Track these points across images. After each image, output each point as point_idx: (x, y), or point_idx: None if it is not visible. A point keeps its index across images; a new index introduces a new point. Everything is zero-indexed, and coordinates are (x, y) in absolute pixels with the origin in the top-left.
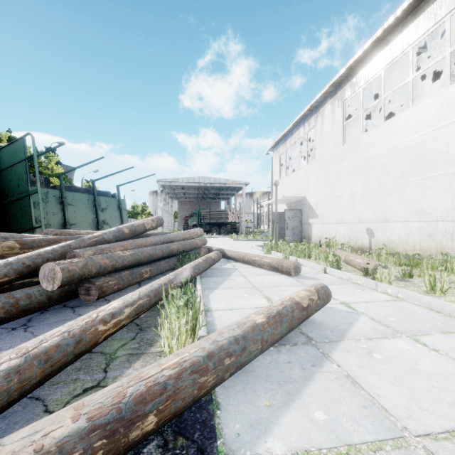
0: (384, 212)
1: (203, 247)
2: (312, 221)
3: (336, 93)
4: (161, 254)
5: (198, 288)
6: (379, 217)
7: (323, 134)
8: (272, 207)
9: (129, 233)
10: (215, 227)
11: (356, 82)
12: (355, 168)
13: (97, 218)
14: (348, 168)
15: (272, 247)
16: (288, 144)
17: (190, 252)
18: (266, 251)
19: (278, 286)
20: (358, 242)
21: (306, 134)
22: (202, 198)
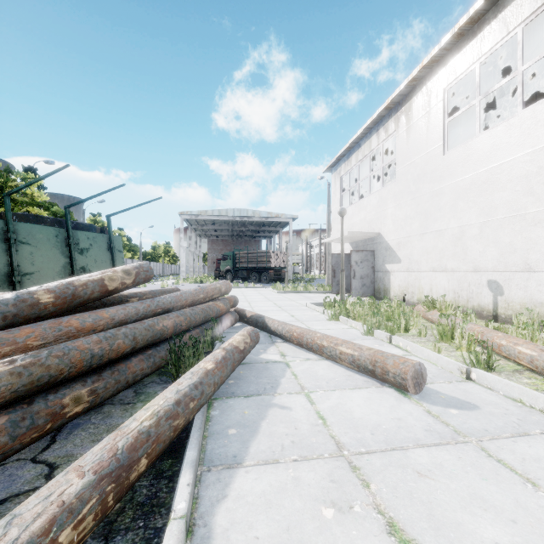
0: (523, 255)
1: (231, 311)
2: (391, 267)
3: (432, 78)
4: (130, 346)
5: (176, 511)
6: (513, 264)
7: (408, 140)
8: (328, 248)
9: (53, 303)
10: (254, 274)
11: (468, 54)
12: (465, 187)
13: (71, 264)
14: (454, 188)
15: (341, 310)
16: (353, 161)
17: (204, 324)
18: (330, 316)
19: (399, 447)
20: (472, 300)
21: (381, 144)
22: (238, 237)
